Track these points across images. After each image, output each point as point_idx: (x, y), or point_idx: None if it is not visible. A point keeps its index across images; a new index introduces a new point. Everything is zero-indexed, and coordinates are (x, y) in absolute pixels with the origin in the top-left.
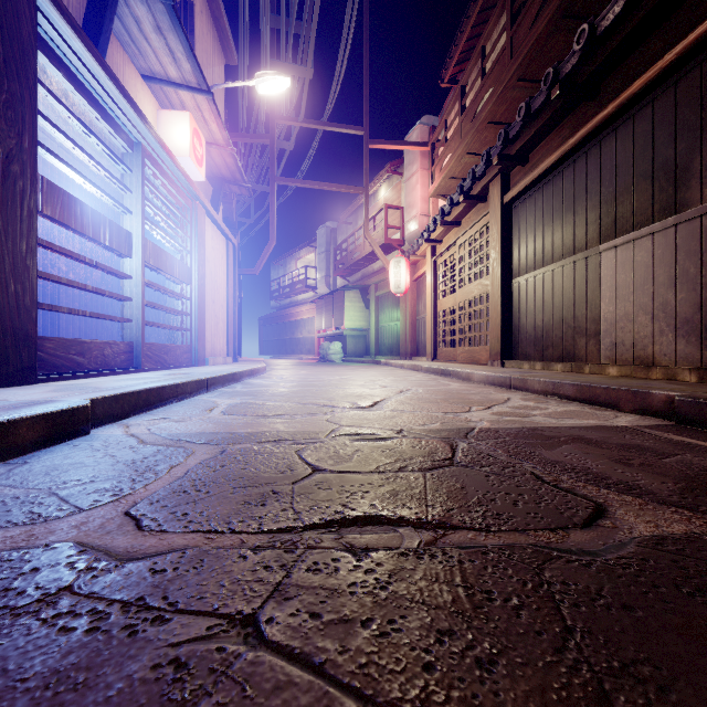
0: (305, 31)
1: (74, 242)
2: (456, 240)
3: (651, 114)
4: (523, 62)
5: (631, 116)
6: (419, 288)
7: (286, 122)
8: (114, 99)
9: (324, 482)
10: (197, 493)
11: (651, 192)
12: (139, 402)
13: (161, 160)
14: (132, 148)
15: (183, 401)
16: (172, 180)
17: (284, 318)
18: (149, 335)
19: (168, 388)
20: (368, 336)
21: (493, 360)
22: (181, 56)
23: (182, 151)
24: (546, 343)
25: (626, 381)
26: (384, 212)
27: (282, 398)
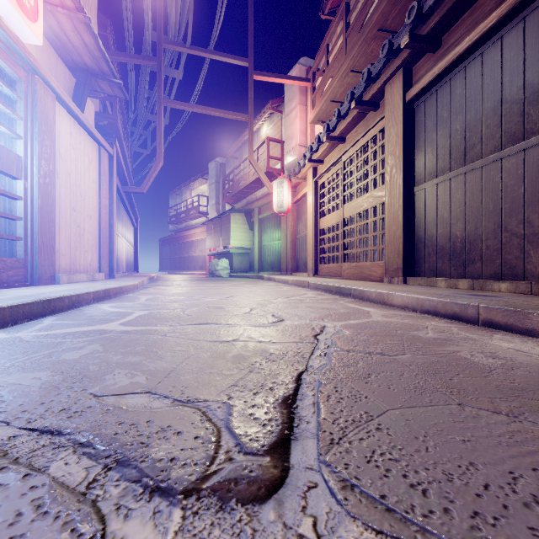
0: None
1: None
2: (341, 156)
3: None
4: None
5: None
6: (299, 210)
7: (174, 46)
8: None
9: None
10: None
11: None
12: None
13: None
14: None
15: None
16: None
17: (180, 239)
18: None
19: None
20: (252, 254)
21: (391, 277)
22: None
23: None
24: (470, 256)
25: None
26: (267, 144)
27: (45, 380)
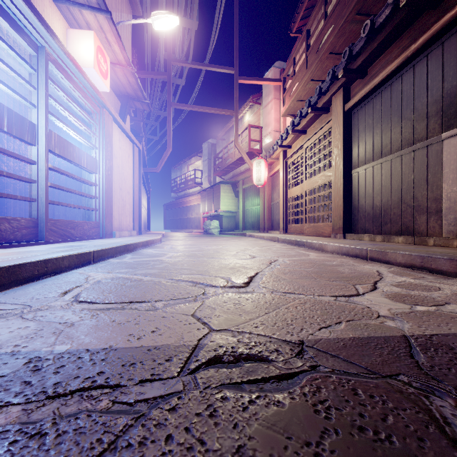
0: None
1: (18, 145)
2: (303, 144)
3: None
4: None
5: None
6: (273, 182)
7: (179, 63)
8: None
9: None
10: None
11: None
12: None
13: (67, 67)
14: (35, 50)
15: (55, 276)
16: (80, 87)
17: (180, 205)
18: (75, 214)
19: (30, 264)
20: (237, 216)
21: (336, 233)
22: None
23: (87, 63)
24: (384, 219)
25: None
26: (248, 130)
27: (158, 271)
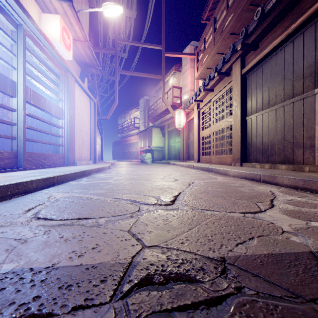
0: None
1: (7, 99)
2: (211, 99)
3: None
4: None
5: None
6: (189, 126)
7: (123, 42)
8: None
9: None
10: None
11: None
12: None
13: (40, 40)
14: (15, 27)
15: (25, 196)
16: (50, 56)
17: (124, 142)
18: (48, 149)
19: (4, 187)
20: (164, 150)
21: (235, 162)
22: None
23: (55, 38)
24: (271, 152)
25: None
26: (172, 89)
27: (104, 191)
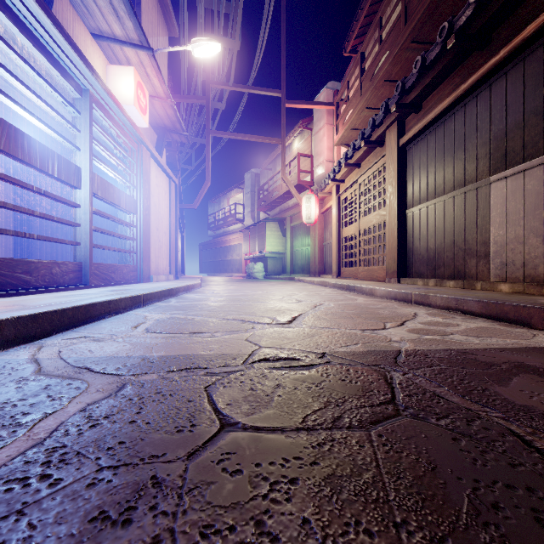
0: (234, 11)
1: (45, 181)
2: (357, 179)
3: (542, 55)
4: (416, 25)
5: (521, 60)
6: (325, 220)
7: (219, 86)
8: (60, 47)
9: (233, 453)
10: (39, 483)
11: (542, 126)
12: (64, 320)
13: (108, 106)
14: (80, 94)
15: (116, 316)
16: (119, 125)
17: (218, 244)
18: (106, 257)
19: (99, 304)
20: (284, 258)
21: (390, 278)
22: (124, 15)
23: (128, 100)
24: (438, 263)
25: (528, 298)
26: (298, 159)
27: (208, 313)
